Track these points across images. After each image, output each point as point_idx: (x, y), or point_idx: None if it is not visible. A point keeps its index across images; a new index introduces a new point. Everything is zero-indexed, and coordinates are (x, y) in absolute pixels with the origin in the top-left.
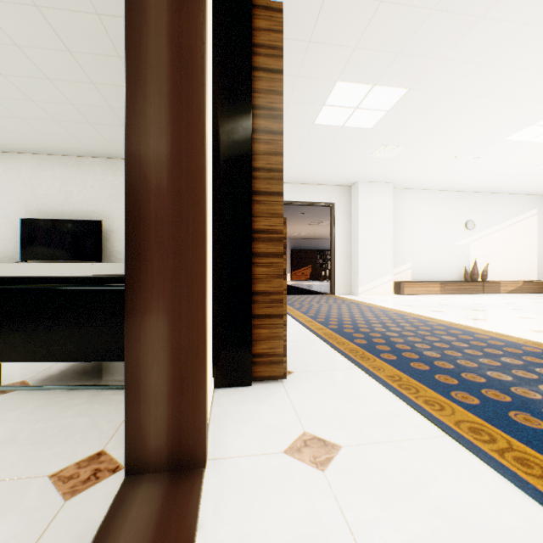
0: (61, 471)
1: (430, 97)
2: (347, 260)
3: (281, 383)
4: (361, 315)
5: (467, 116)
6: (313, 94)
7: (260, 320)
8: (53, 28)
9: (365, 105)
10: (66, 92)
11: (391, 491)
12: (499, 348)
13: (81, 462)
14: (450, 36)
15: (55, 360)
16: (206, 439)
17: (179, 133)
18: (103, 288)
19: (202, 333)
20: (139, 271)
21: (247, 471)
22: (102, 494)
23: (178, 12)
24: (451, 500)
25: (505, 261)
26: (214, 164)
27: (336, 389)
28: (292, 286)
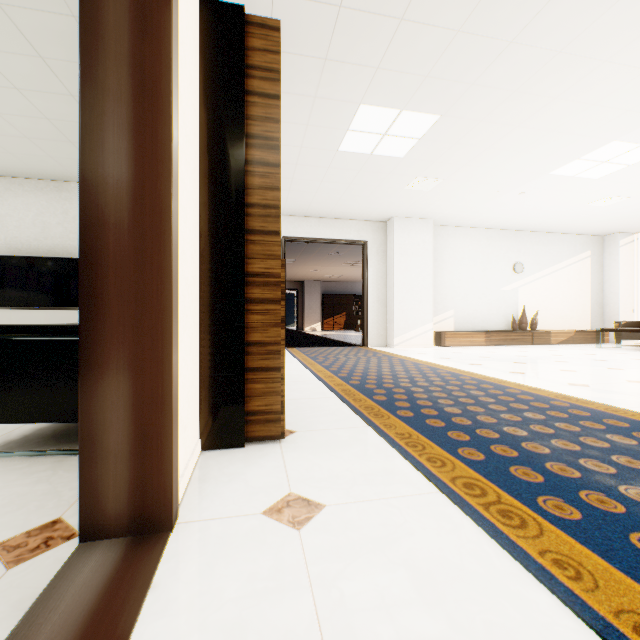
0: (7, 540)
1: (465, 125)
2: (382, 307)
3: (278, 444)
4: (389, 369)
5: (507, 147)
6: (335, 117)
7: (255, 373)
8: (20, 29)
9: (394, 132)
10: (39, 105)
11: (364, 546)
12: (526, 402)
13: (32, 531)
14: (479, 60)
15: (12, 421)
16: (174, 500)
17: (142, 169)
18: (71, 339)
19: (168, 386)
20: (96, 319)
21: (217, 533)
22: (50, 561)
23: (141, 37)
24: (422, 551)
25: (556, 309)
26: (201, 198)
27: (338, 448)
28: (321, 337)
